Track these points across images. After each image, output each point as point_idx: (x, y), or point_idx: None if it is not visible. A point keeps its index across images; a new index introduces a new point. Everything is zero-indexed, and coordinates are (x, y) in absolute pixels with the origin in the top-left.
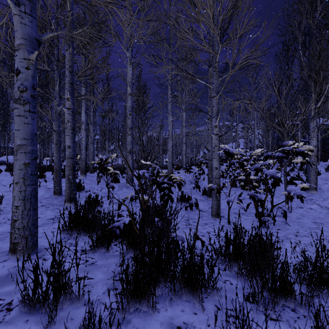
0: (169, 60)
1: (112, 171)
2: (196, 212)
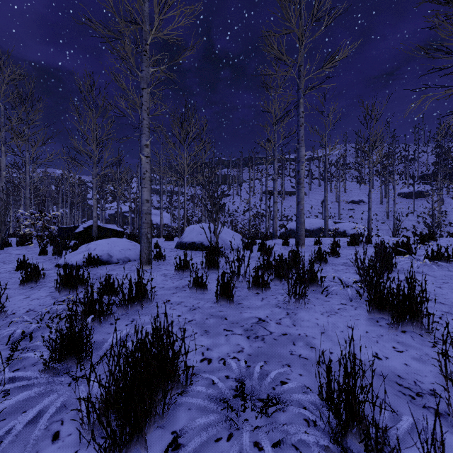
0: None
1: None
2: None
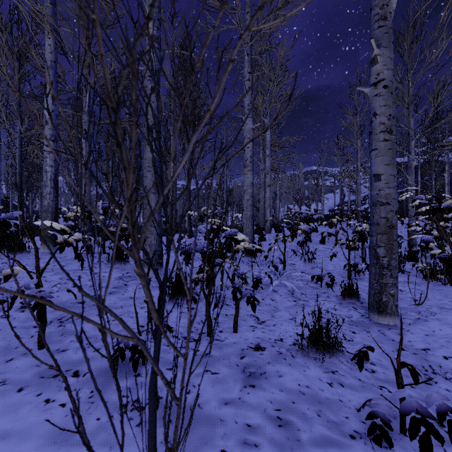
0: (247, 2)
1: (63, 239)
2: (435, 451)
